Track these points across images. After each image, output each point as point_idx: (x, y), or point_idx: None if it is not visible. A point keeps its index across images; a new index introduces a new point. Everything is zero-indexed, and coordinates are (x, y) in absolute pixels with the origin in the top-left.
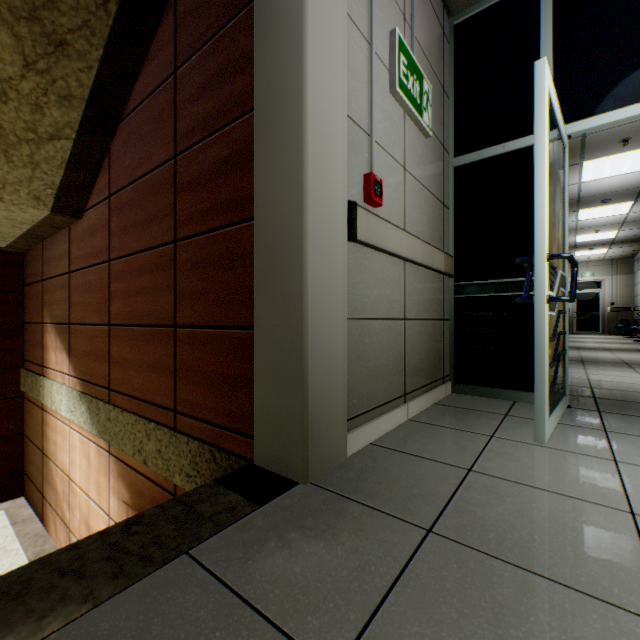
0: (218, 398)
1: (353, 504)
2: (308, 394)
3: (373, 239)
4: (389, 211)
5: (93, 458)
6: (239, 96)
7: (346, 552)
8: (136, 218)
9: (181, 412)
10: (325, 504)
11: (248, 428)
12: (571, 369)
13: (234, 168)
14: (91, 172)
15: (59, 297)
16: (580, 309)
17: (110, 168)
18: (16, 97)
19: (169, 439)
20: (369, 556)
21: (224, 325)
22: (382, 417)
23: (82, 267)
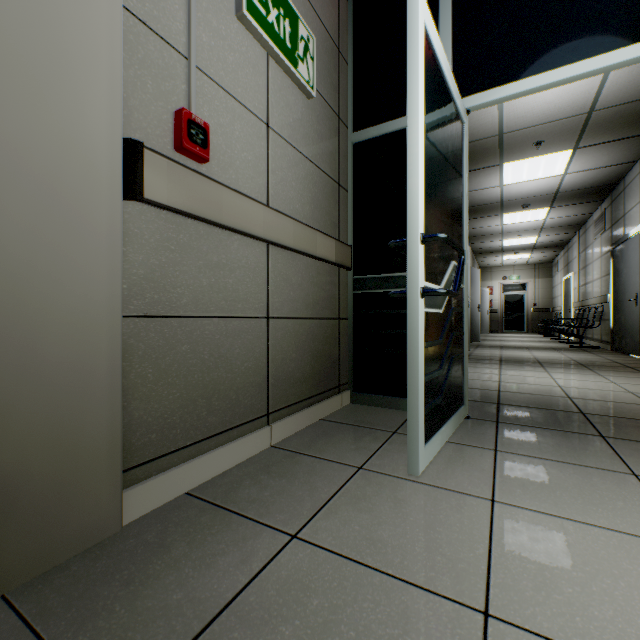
0: None
1: None
2: None
3: (187, 203)
4: (236, 174)
5: None
6: None
7: None
8: None
9: None
10: None
11: None
12: (487, 370)
13: None
14: None
15: None
16: (508, 310)
17: None
18: None
19: None
20: None
21: None
22: (216, 451)
23: None
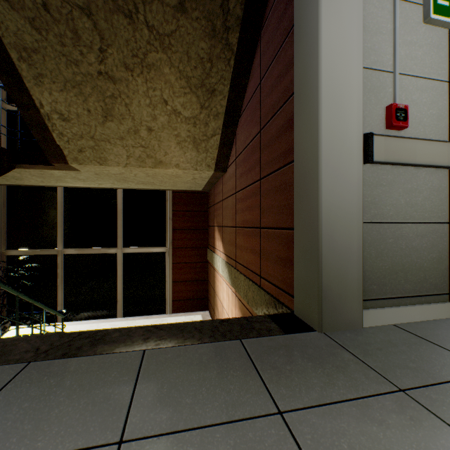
0: (278, 271)
1: (347, 353)
2: (322, 273)
3: (394, 157)
4: (423, 128)
5: (230, 297)
6: (287, 86)
7: (323, 373)
8: (245, 168)
9: (262, 277)
10: (326, 346)
11: (292, 291)
12: None
13: (285, 131)
14: (228, 147)
15: (219, 213)
16: None
17: (236, 143)
18: (198, 123)
19: (257, 291)
20: (337, 381)
21: (281, 227)
22: (410, 306)
23: (226, 197)
